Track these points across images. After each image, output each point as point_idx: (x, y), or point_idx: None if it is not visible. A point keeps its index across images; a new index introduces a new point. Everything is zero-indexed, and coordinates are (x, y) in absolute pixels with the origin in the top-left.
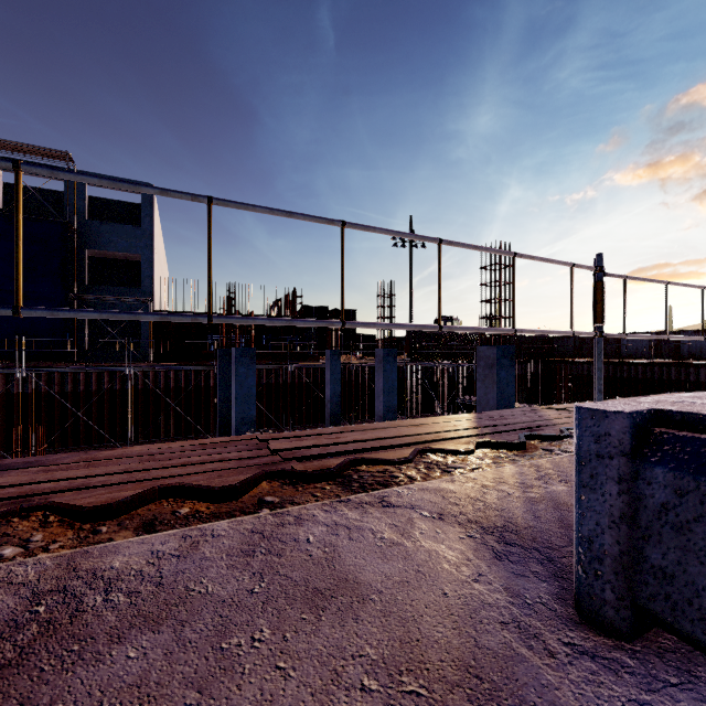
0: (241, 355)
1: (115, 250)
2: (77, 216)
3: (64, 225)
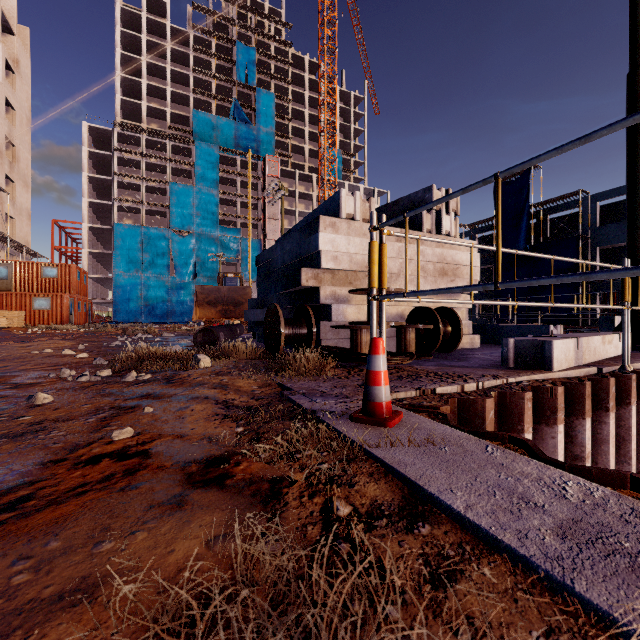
0: (603, 321)
1: (617, 243)
2: (590, 227)
3: (577, 238)
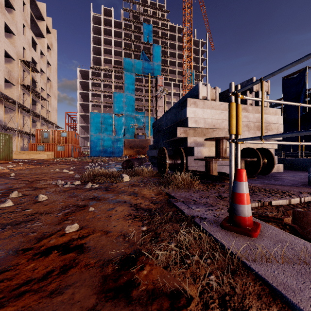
0: None
1: None
2: None
3: None
